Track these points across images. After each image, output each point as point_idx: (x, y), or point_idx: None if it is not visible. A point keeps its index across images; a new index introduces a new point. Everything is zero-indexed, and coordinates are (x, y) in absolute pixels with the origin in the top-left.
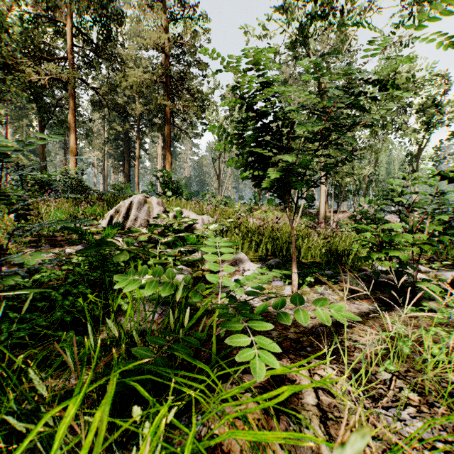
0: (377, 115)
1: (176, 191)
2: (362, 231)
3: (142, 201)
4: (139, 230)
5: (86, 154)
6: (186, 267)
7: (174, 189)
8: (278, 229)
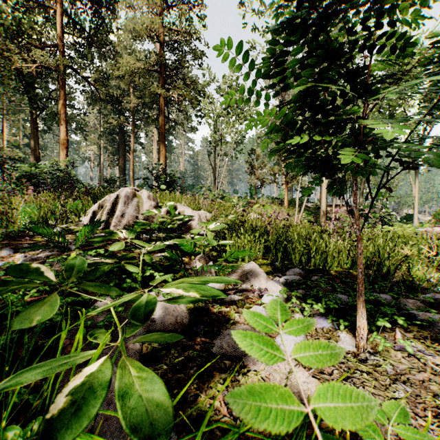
0: None
1: (171, 185)
2: None
3: (131, 194)
4: (115, 235)
5: (82, 148)
6: None
7: (168, 182)
8: (289, 228)
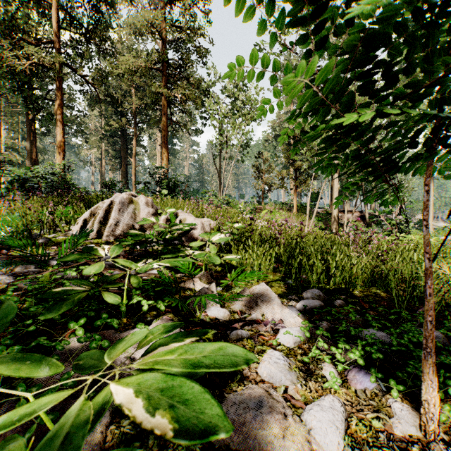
0: None
1: (174, 190)
2: None
3: (127, 200)
4: (94, 252)
5: (83, 151)
6: None
7: (170, 187)
8: (302, 238)
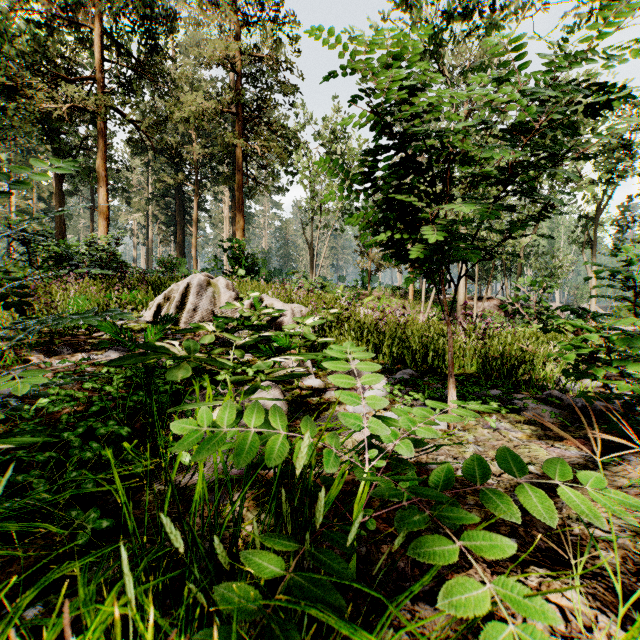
0: (607, 136)
1: (252, 270)
2: (553, 329)
3: (205, 282)
4: (202, 327)
5: (123, 217)
6: (276, 385)
7: (248, 266)
8: (405, 324)
